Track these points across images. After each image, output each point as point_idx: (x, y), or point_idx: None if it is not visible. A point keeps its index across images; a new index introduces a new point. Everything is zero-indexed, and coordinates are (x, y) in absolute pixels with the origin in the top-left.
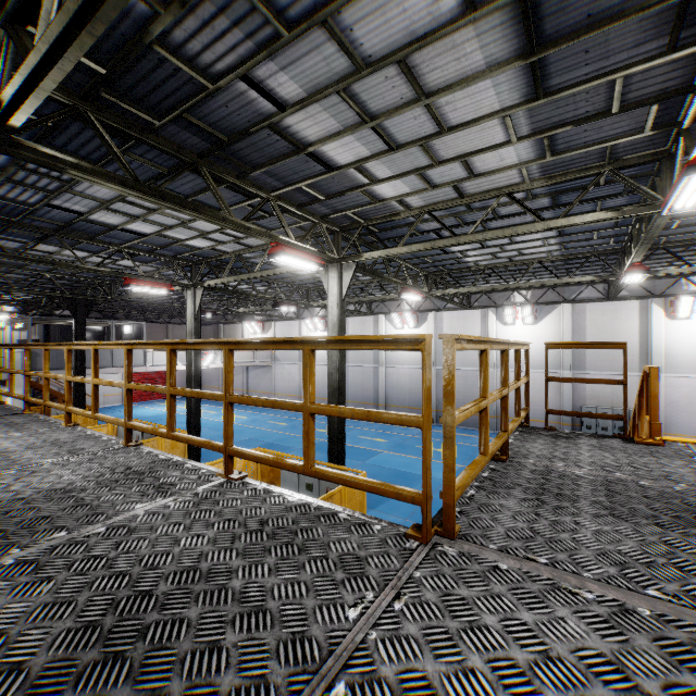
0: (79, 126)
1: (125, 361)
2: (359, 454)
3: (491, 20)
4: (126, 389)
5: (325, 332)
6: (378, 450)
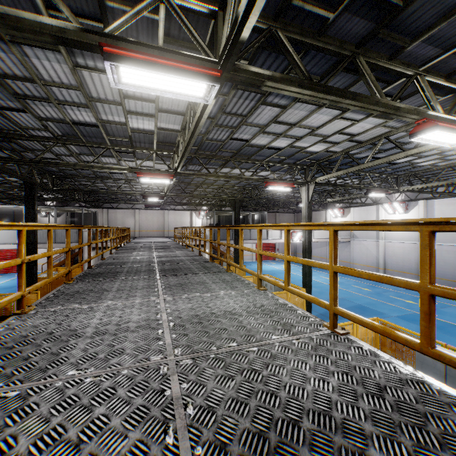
0: (264, 57)
1: (331, 242)
2: None
3: None
4: (332, 272)
5: (405, 214)
6: None
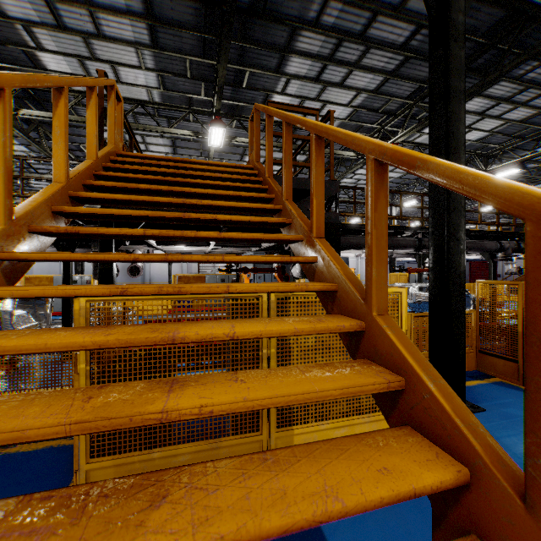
0: None
1: None
2: None
3: (166, 139)
4: None
5: None
6: None
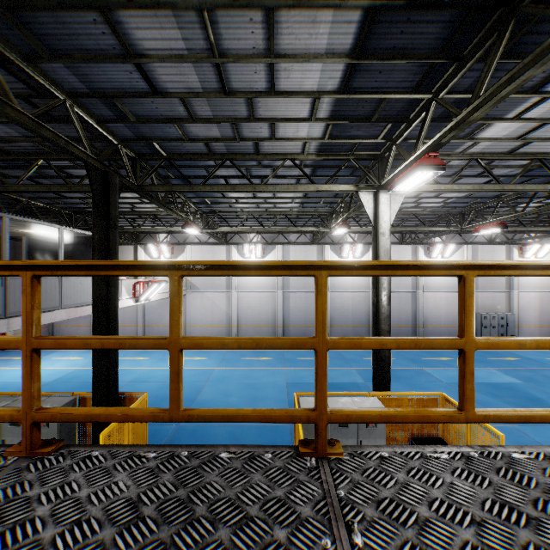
0: None
1: None
2: (417, 375)
3: None
4: None
5: (262, 258)
6: (417, 368)
